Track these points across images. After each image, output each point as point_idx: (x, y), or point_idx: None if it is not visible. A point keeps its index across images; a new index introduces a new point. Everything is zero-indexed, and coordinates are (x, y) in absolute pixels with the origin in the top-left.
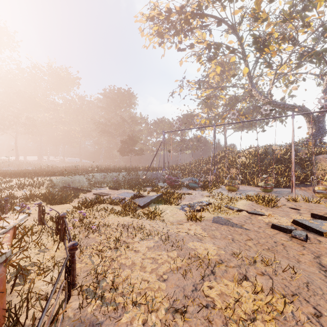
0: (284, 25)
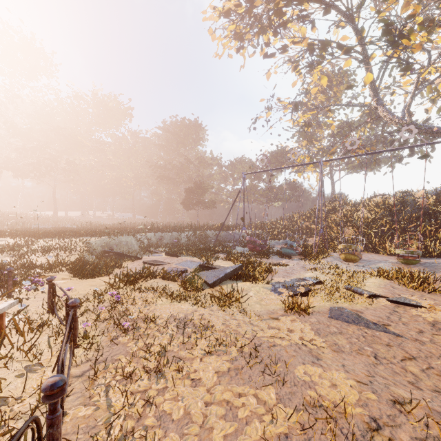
0: (434, 3)
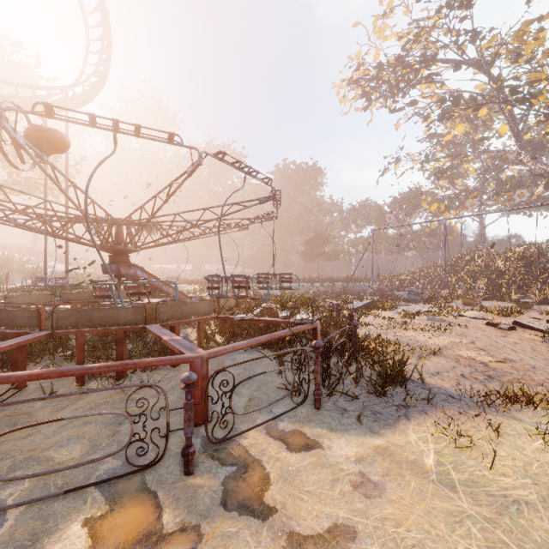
0: None
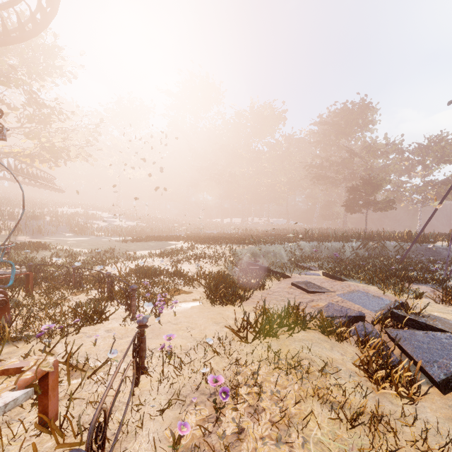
0: None
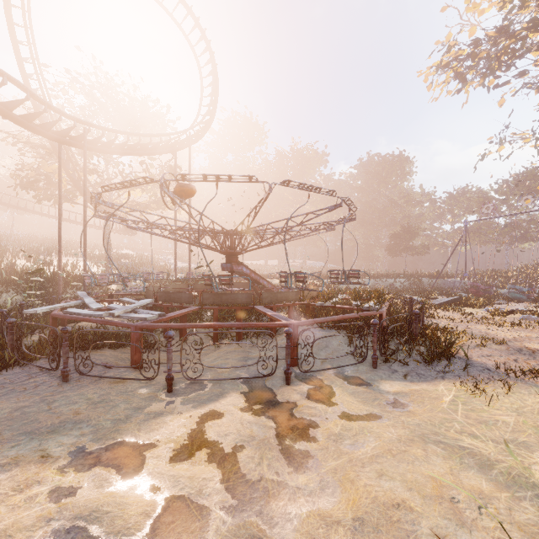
0: None
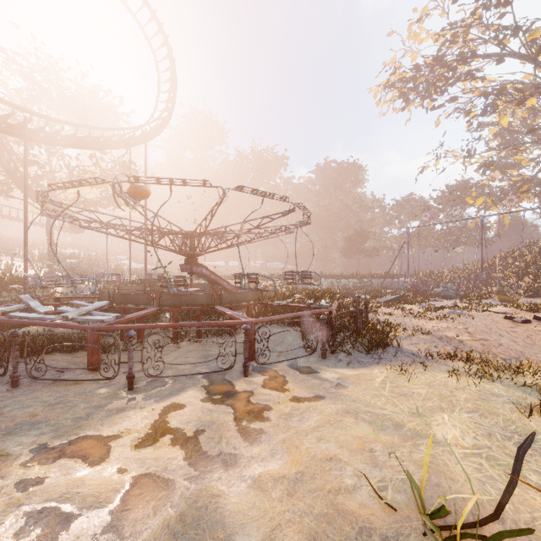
0: None
